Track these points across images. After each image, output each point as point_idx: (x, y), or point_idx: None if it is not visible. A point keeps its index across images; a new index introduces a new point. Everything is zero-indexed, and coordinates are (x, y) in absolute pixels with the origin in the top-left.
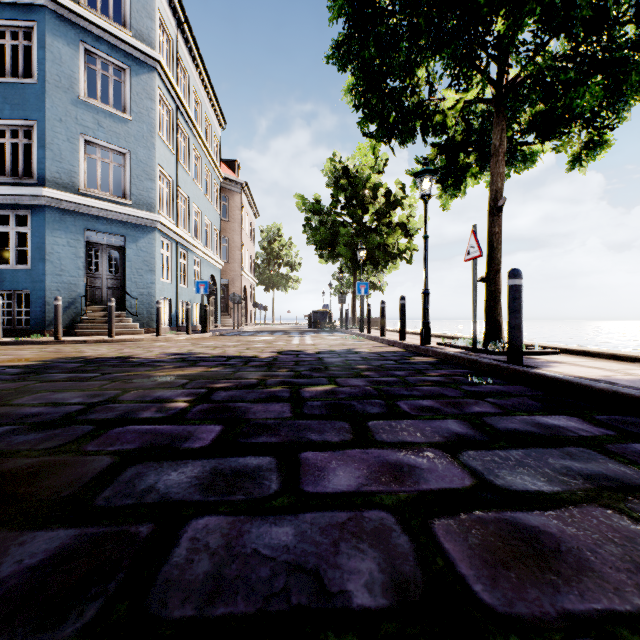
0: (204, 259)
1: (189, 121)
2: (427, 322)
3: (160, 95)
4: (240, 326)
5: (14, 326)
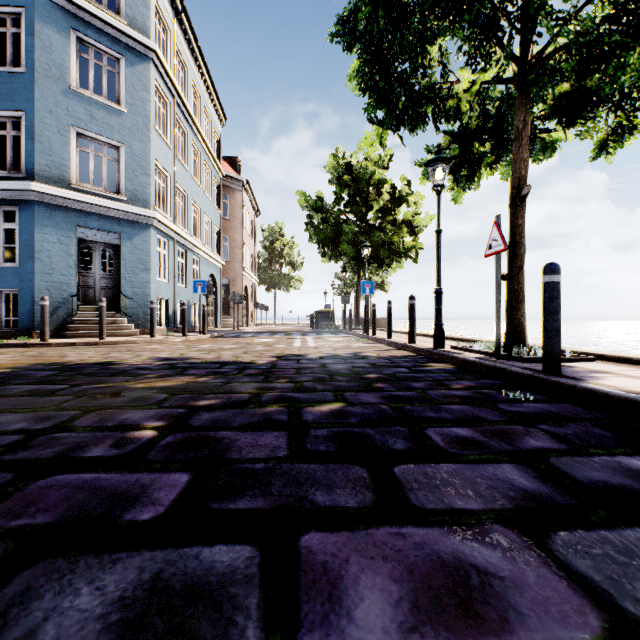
0: (203, 258)
1: (187, 115)
2: (440, 324)
3: (156, 87)
4: (241, 327)
5: (2, 327)
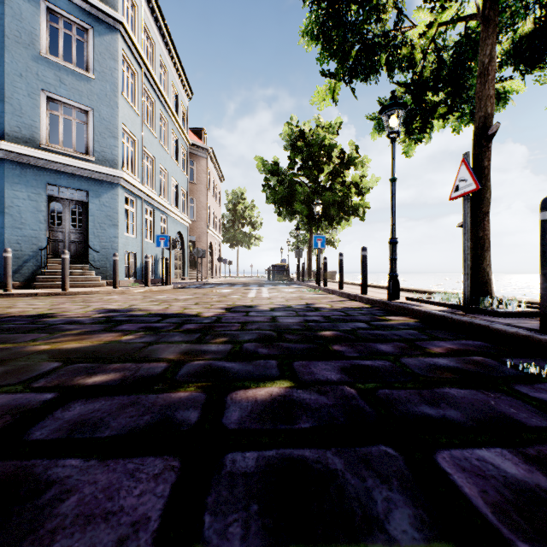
0: (171, 217)
1: (155, 86)
2: (395, 274)
3: (124, 57)
4: (206, 279)
5: None
